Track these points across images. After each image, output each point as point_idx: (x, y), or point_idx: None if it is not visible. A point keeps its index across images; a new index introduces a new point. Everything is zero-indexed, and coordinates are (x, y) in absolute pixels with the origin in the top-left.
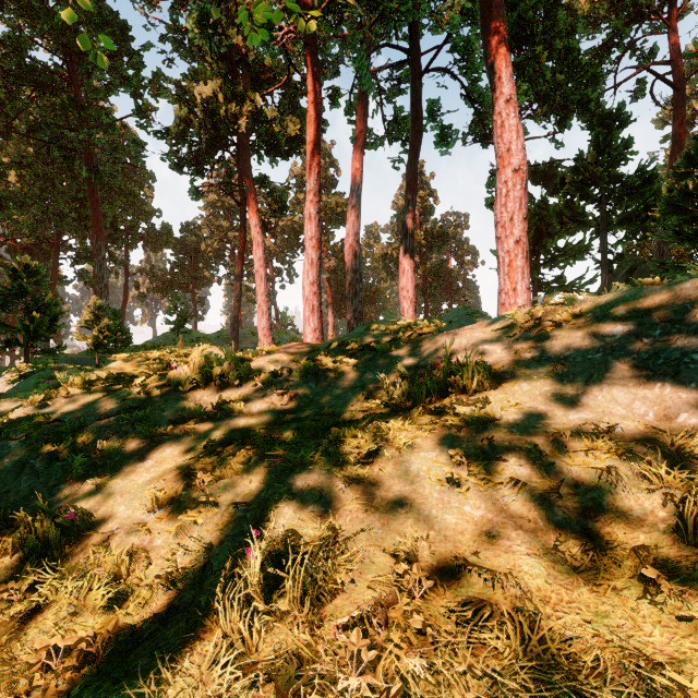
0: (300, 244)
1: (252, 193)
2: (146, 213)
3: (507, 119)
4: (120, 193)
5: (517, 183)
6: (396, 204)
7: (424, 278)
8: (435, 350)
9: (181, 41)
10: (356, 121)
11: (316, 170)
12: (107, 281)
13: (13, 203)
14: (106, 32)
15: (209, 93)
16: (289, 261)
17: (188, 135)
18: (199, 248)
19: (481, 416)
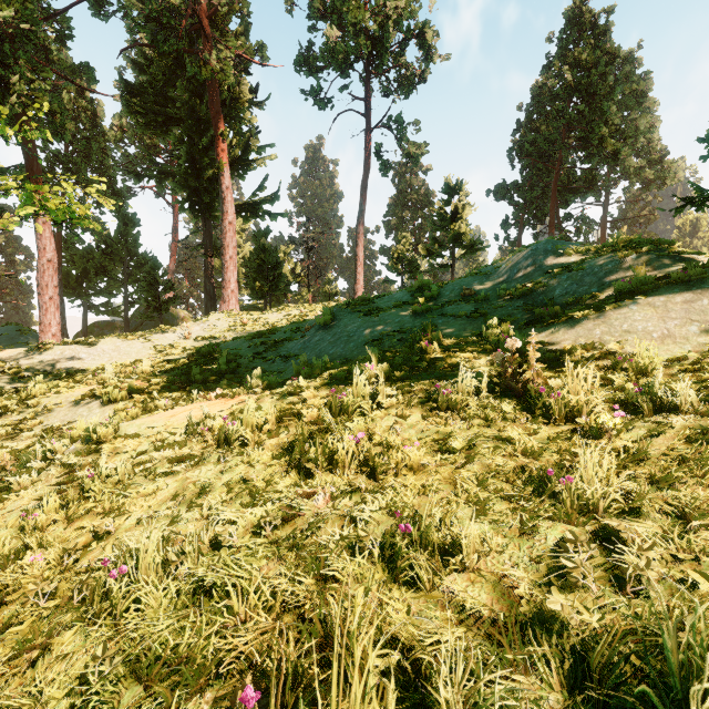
0: None
1: None
2: None
3: (45, 233)
4: None
5: (51, 268)
6: None
7: None
8: (1, 357)
9: None
10: None
11: None
12: None
13: None
14: None
15: None
16: None
17: None
18: None
19: (18, 372)
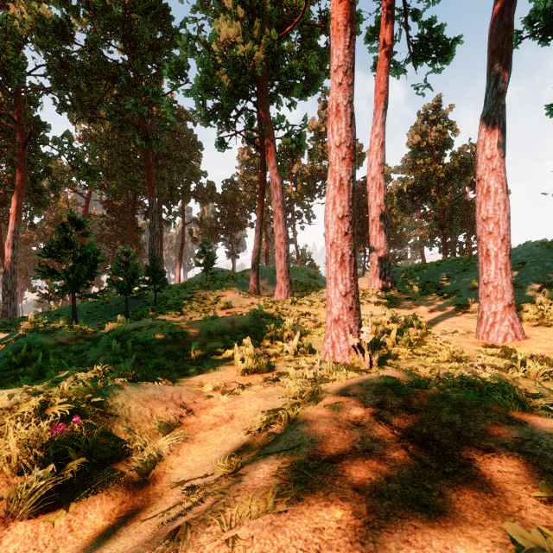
0: (317, 189)
1: (270, 135)
2: (196, 174)
3: None
4: (175, 160)
5: None
6: (411, 141)
7: (442, 212)
8: None
9: (207, 4)
10: (377, 48)
11: (348, 31)
12: (158, 230)
13: (104, 175)
14: (150, 15)
15: (227, 35)
16: (307, 205)
17: (209, 86)
18: (235, 199)
19: None
